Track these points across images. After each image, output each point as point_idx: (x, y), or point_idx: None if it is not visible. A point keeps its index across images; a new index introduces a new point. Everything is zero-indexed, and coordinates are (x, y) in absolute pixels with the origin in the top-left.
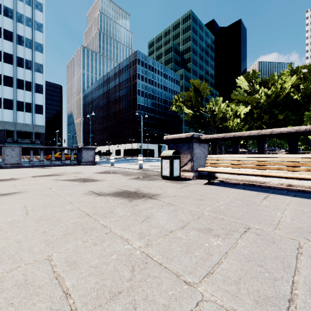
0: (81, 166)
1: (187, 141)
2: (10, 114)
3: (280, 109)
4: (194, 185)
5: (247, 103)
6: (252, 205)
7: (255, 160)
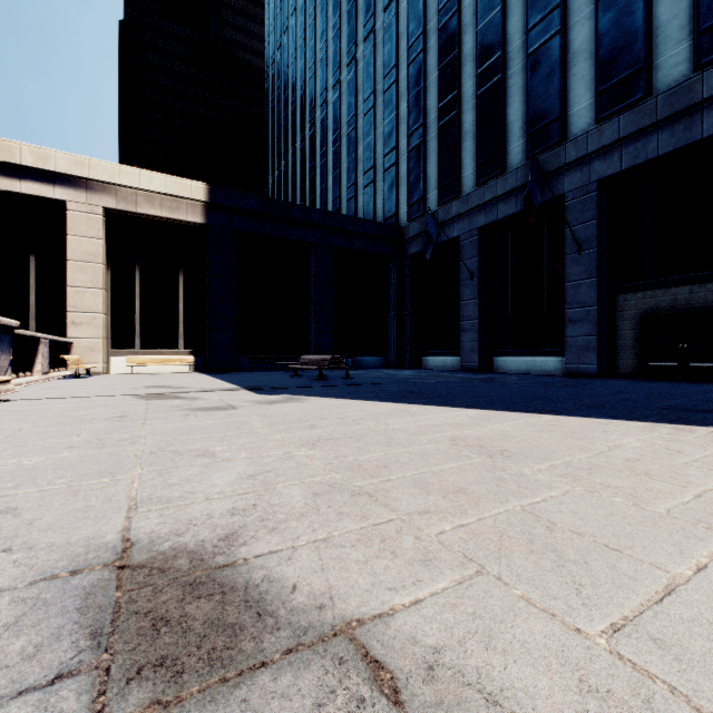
0: None
1: None
2: None
3: None
4: None
5: None
6: None
7: None
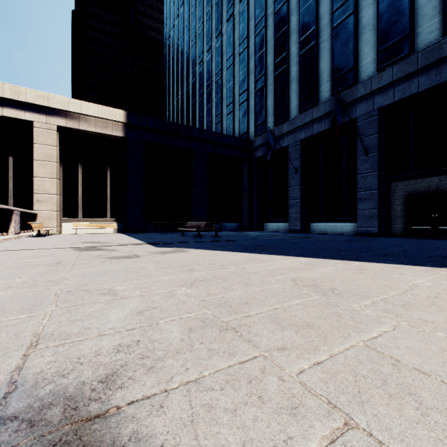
0: None
1: None
2: None
3: None
4: None
5: None
6: None
7: None
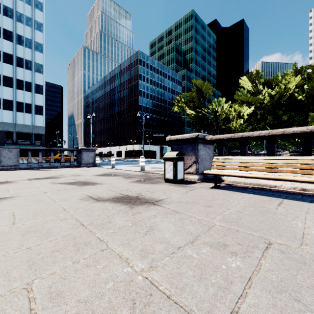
0: (81, 168)
1: (192, 142)
2: (9, 115)
3: (284, 109)
4: (200, 189)
5: (250, 104)
6: (268, 213)
7: (266, 162)
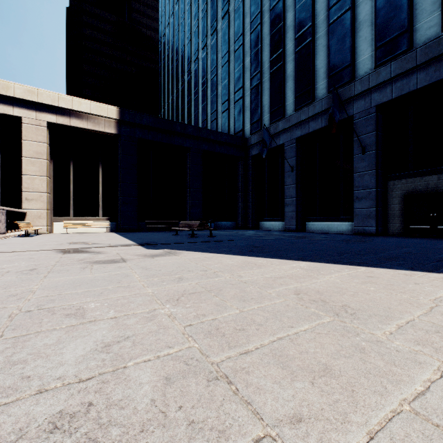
0: None
1: None
2: None
3: None
4: None
5: None
6: None
7: None
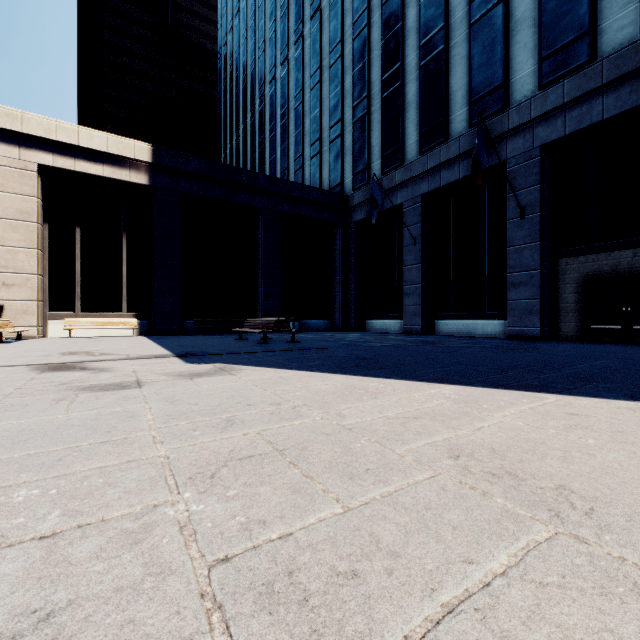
0: None
1: None
2: None
3: None
4: None
5: None
6: None
7: None
